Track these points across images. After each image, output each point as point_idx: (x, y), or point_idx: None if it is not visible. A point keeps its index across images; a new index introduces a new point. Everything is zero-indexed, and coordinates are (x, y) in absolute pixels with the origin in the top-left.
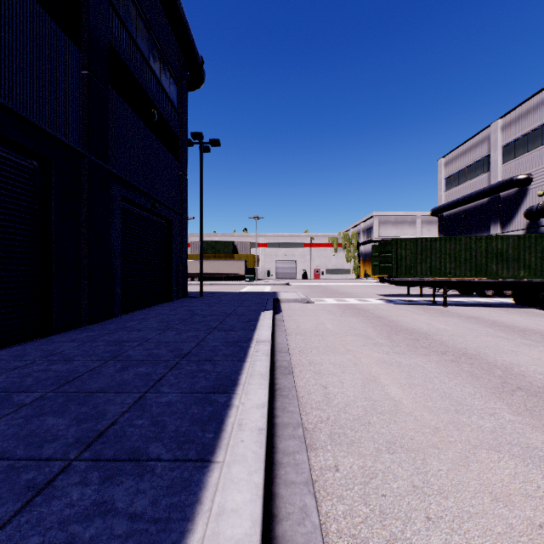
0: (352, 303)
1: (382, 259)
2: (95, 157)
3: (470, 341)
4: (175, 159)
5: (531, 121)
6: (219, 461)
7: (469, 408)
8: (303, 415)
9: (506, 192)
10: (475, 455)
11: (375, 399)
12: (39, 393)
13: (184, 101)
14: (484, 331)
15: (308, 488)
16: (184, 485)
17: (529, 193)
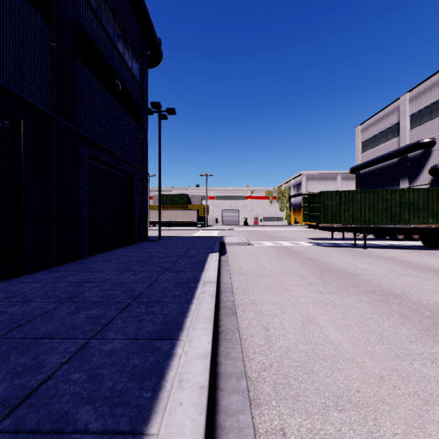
0: (286, 246)
1: (311, 209)
2: (63, 119)
3: (393, 280)
4: (137, 124)
5: (435, 94)
6: (153, 433)
7: (409, 353)
8: (247, 361)
9: (413, 153)
10: (428, 413)
11: (315, 342)
12: None
13: (145, 76)
14: (403, 271)
15: None
16: None
17: (433, 154)
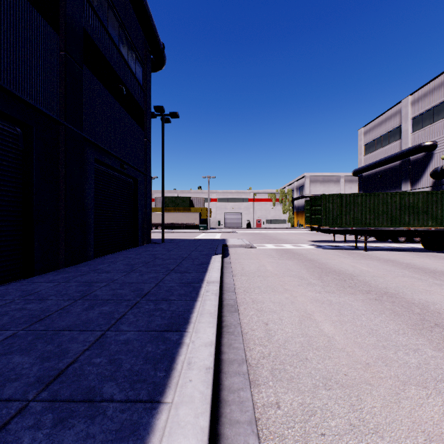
0: (288, 248)
1: (313, 211)
2: (71, 125)
3: (389, 281)
4: (141, 128)
5: (436, 97)
6: (168, 401)
7: (395, 344)
8: (247, 351)
9: (415, 156)
10: (405, 391)
11: (310, 335)
12: (11, 332)
13: (149, 80)
14: (401, 272)
15: (252, 428)
16: (133, 429)
17: (435, 157)
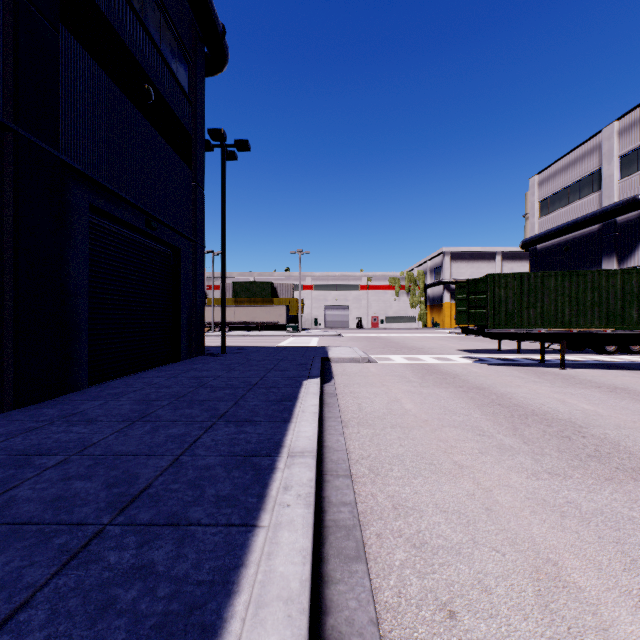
0: (430, 364)
1: (471, 303)
2: (30, 133)
3: None
4: (185, 164)
5: None
6: None
7: None
8: None
9: (625, 216)
10: None
11: None
12: None
13: (200, 87)
14: None
15: None
16: None
17: None
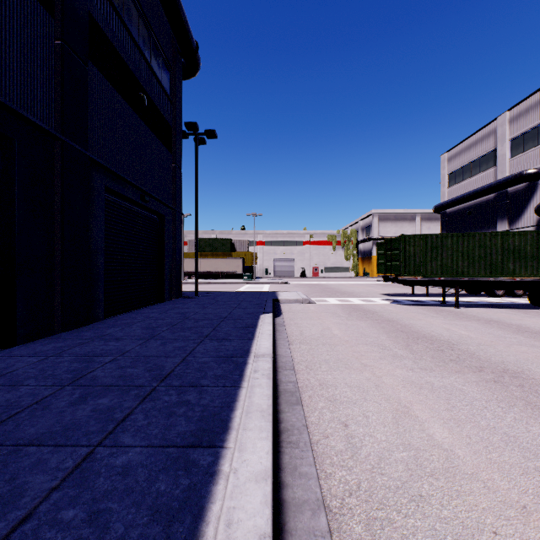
0: (356, 304)
1: (388, 257)
2: (71, 140)
3: (504, 352)
4: (168, 150)
5: None
6: None
7: None
8: (322, 478)
9: (514, 187)
10: None
11: (416, 446)
12: None
13: (178, 89)
14: (514, 338)
15: None
16: None
17: None
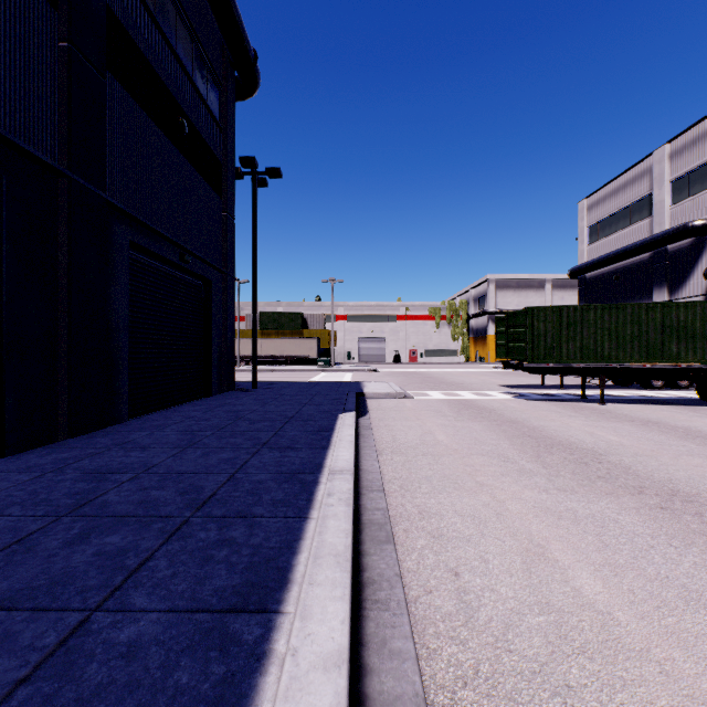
0: (468, 399)
1: (510, 336)
2: (81, 178)
3: (670, 465)
4: (216, 194)
5: None
6: None
7: None
8: (423, 658)
9: (676, 244)
10: None
11: (558, 606)
12: None
13: (230, 113)
14: (682, 446)
15: None
16: None
17: None
